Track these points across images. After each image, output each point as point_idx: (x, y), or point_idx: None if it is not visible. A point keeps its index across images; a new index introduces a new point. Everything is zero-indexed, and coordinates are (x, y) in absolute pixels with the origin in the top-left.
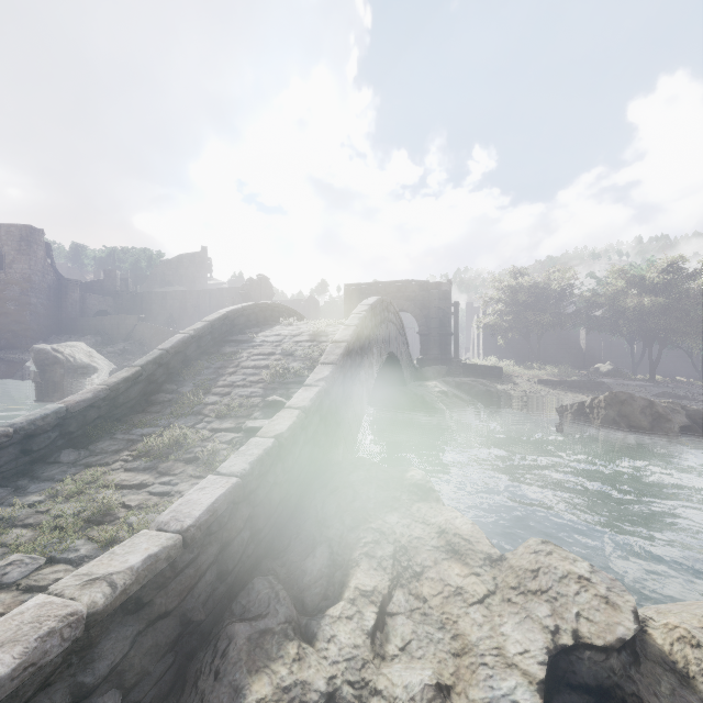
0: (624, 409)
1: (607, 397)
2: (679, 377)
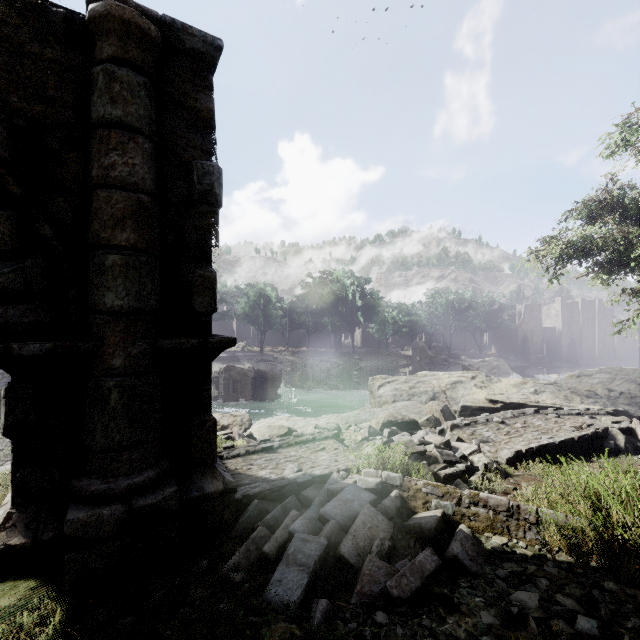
0: (232, 373)
1: (225, 368)
2: (280, 346)
